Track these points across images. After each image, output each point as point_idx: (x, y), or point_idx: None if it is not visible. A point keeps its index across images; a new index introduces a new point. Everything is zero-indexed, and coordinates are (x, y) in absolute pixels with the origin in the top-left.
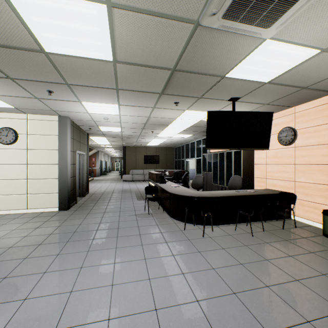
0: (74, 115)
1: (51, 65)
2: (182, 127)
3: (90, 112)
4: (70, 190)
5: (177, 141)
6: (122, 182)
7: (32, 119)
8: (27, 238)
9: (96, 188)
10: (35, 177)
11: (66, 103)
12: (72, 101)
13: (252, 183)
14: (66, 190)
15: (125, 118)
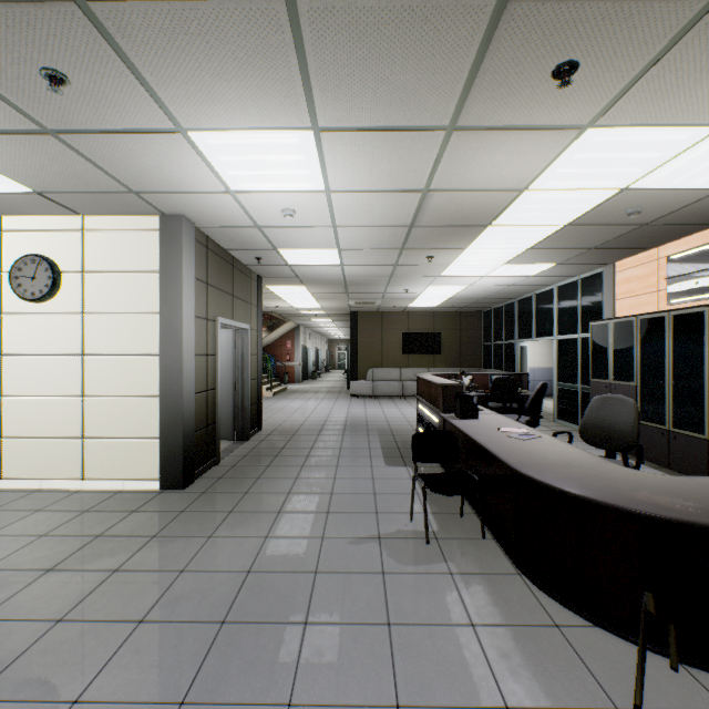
0: (197, 208)
1: None
2: (532, 234)
3: (236, 187)
4: (193, 430)
5: (496, 290)
6: (348, 398)
7: (93, 230)
8: None
9: (283, 414)
10: (102, 390)
11: (147, 149)
12: (157, 133)
13: None
14: (180, 432)
15: (347, 206)
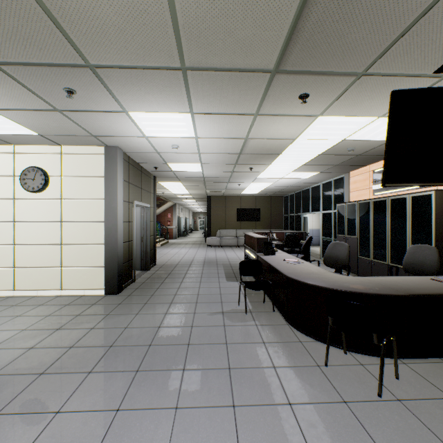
0: (126, 143)
1: (37, 7)
2: (303, 158)
3: (149, 135)
4: (122, 262)
5: (289, 185)
6: (205, 247)
7: (67, 153)
8: (31, 354)
9: (168, 256)
10: (72, 241)
11: (106, 118)
12: (113, 112)
13: None
14: (116, 263)
15: (206, 144)
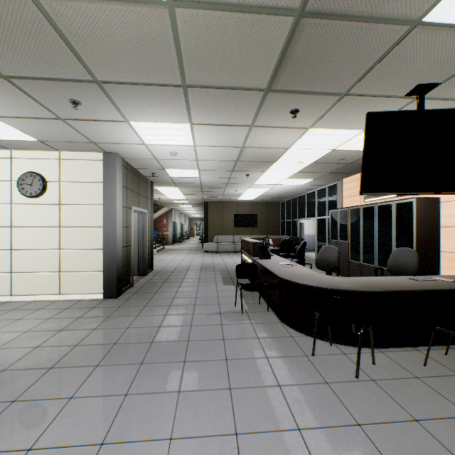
0: (125, 150)
1: (54, 33)
2: (297, 166)
3: (148, 142)
4: (121, 267)
5: (286, 191)
6: (202, 253)
7: (66, 159)
8: (38, 352)
9: (164, 262)
10: (70, 246)
11: (108, 127)
12: (115, 122)
13: (436, 262)
14: (115, 268)
15: (204, 152)
